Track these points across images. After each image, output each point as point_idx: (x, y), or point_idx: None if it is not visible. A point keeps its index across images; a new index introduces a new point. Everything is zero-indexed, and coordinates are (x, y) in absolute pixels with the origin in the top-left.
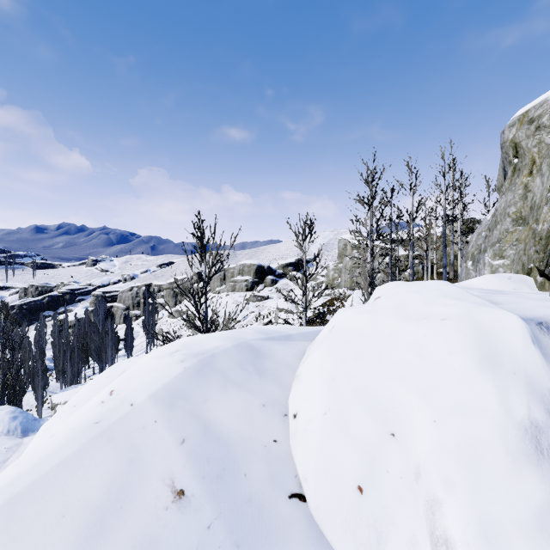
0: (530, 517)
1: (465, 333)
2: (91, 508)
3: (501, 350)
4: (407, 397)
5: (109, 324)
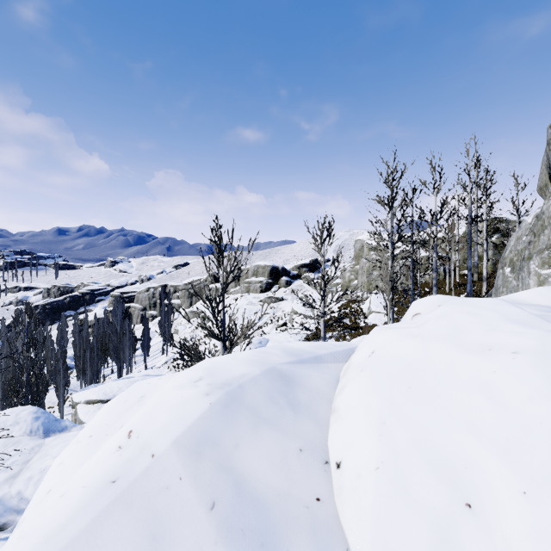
0: None
1: (548, 373)
2: None
3: None
4: (482, 455)
5: (127, 324)
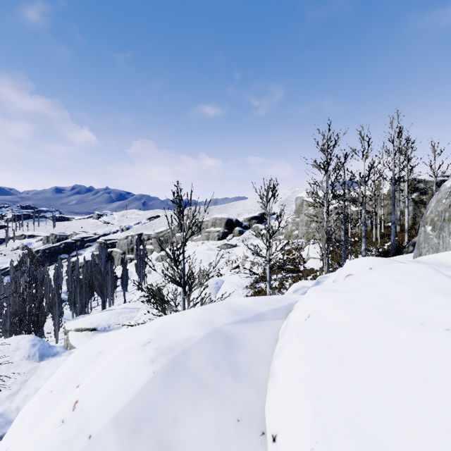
0: None
1: None
2: None
3: None
4: (419, 445)
5: (109, 266)
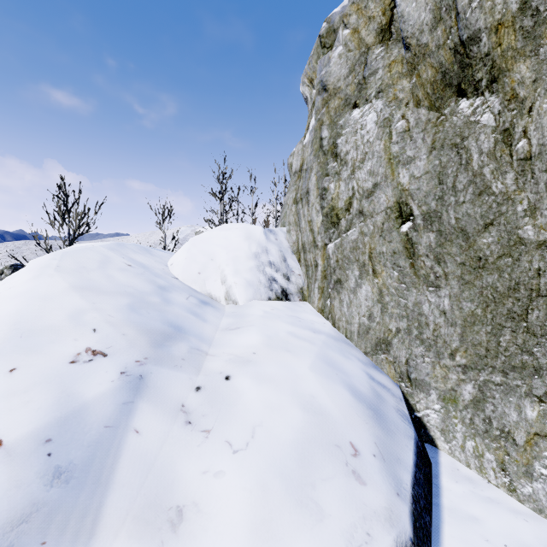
0: (248, 268)
1: (243, 231)
2: (98, 260)
3: (253, 235)
4: (219, 250)
5: None
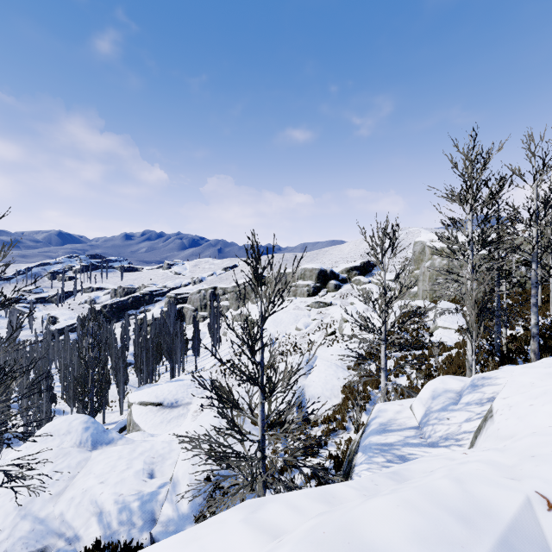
0: None
1: None
2: None
3: None
4: None
5: (178, 327)
